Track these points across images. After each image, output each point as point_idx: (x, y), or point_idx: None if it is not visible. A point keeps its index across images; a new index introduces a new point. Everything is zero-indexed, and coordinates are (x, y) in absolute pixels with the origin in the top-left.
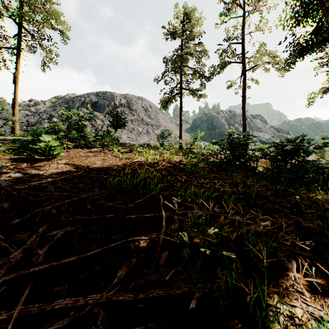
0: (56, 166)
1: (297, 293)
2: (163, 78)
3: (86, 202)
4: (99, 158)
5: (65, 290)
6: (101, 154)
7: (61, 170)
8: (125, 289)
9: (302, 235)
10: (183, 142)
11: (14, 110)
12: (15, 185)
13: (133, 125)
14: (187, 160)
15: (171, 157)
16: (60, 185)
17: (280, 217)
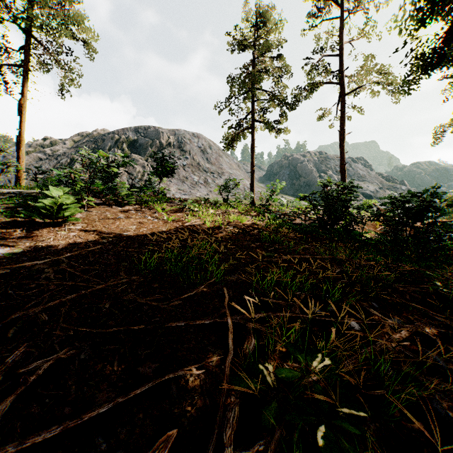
0: (66, 234)
1: None
2: (227, 107)
3: (103, 297)
4: (133, 220)
5: None
6: (137, 215)
7: (73, 241)
8: None
9: None
10: (256, 195)
11: (18, 152)
12: None
13: (186, 173)
14: (263, 223)
15: (239, 218)
16: (65, 268)
17: (417, 319)
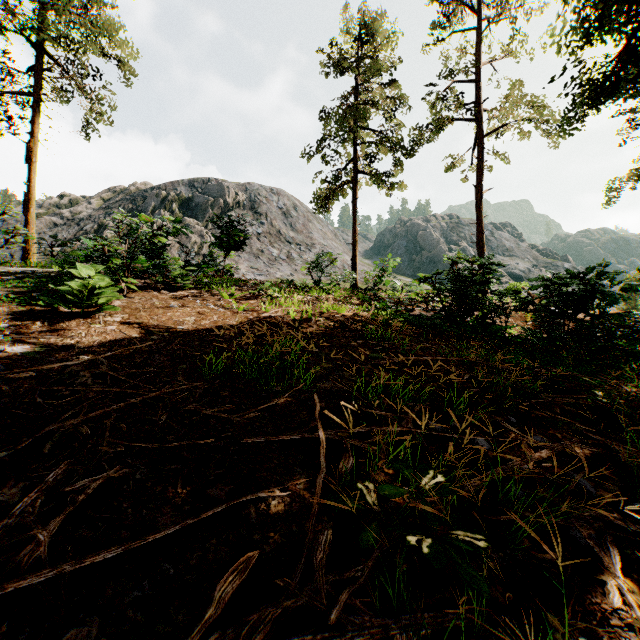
0: (102, 328)
1: (631, 631)
2: (319, 152)
3: (158, 407)
4: (191, 310)
5: (91, 636)
6: (196, 303)
7: (112, 337)
8: (231, 633)
9: (618, 479)
10: (359, 276)
11: (27, 215)
12: (8, 372)
13: (262, 244)
14: (369, 314)
15: (336, 307)
16: (105, 371)
17: (567, 437)
